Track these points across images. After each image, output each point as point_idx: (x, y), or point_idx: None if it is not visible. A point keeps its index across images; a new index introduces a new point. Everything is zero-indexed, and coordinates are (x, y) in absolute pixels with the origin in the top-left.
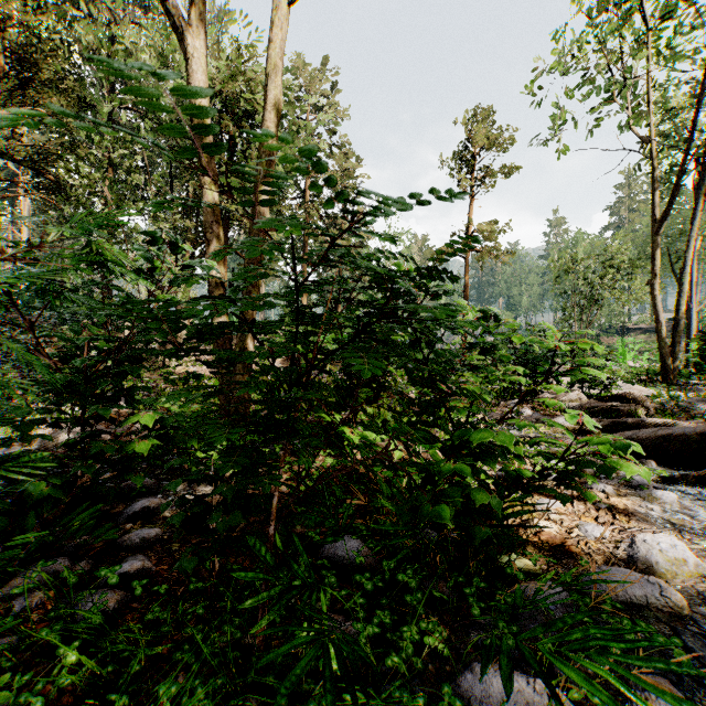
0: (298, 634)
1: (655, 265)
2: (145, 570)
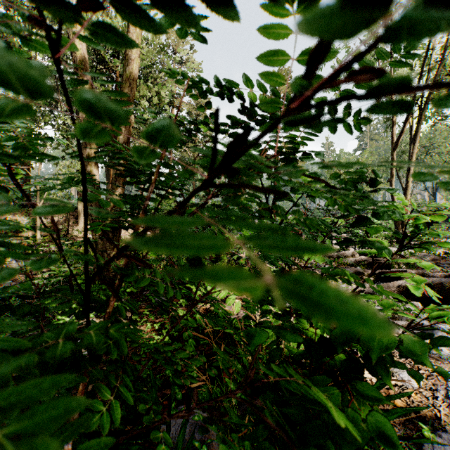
0: None
1: (392, 169)
2: None
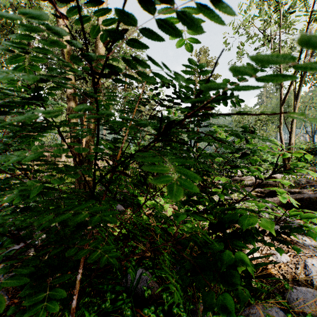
0: None
1: (281, 119)
2: None
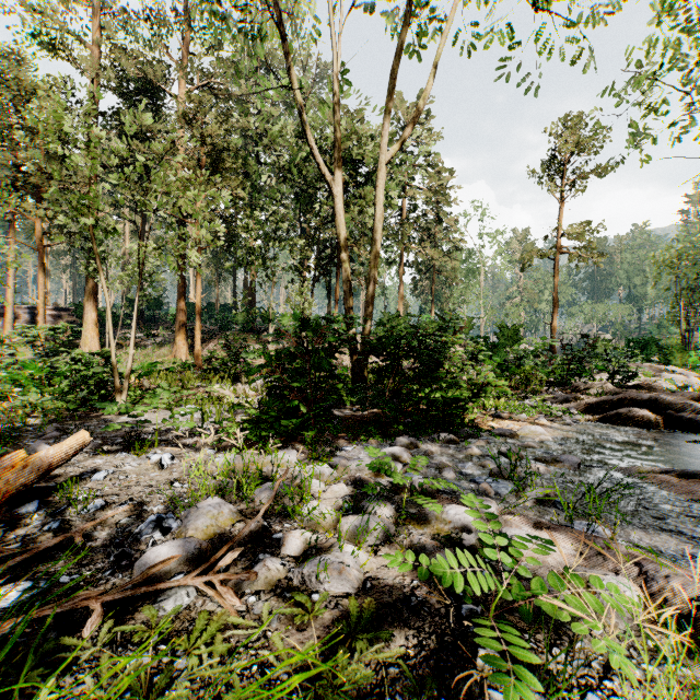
0: (392, 426)
1: None
2: (344, 423)
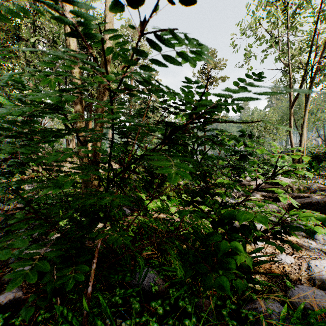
0: None
1: (291, 122)
2: (15, 299)
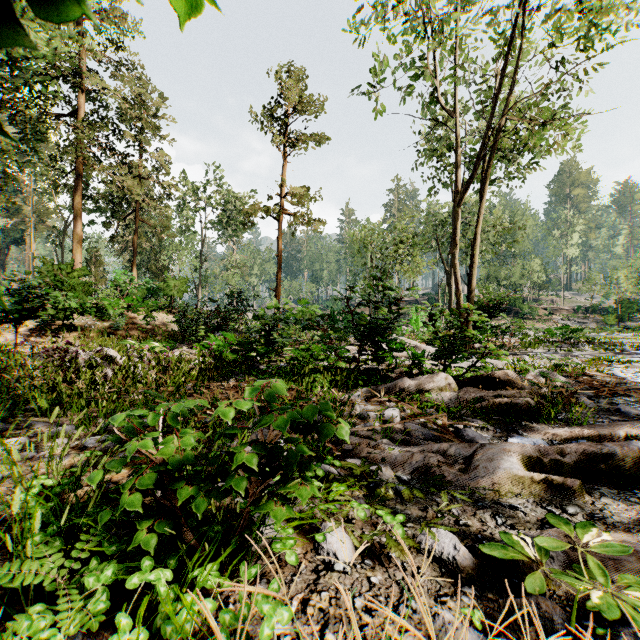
0: None
1: (456, 235)
2: None
